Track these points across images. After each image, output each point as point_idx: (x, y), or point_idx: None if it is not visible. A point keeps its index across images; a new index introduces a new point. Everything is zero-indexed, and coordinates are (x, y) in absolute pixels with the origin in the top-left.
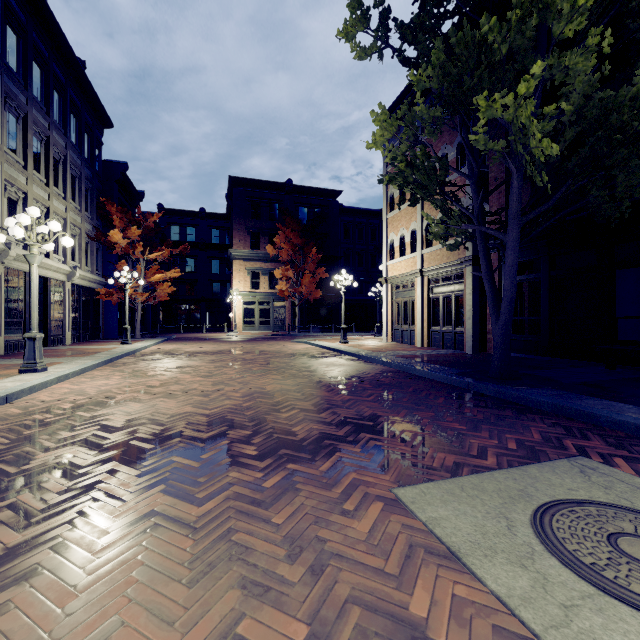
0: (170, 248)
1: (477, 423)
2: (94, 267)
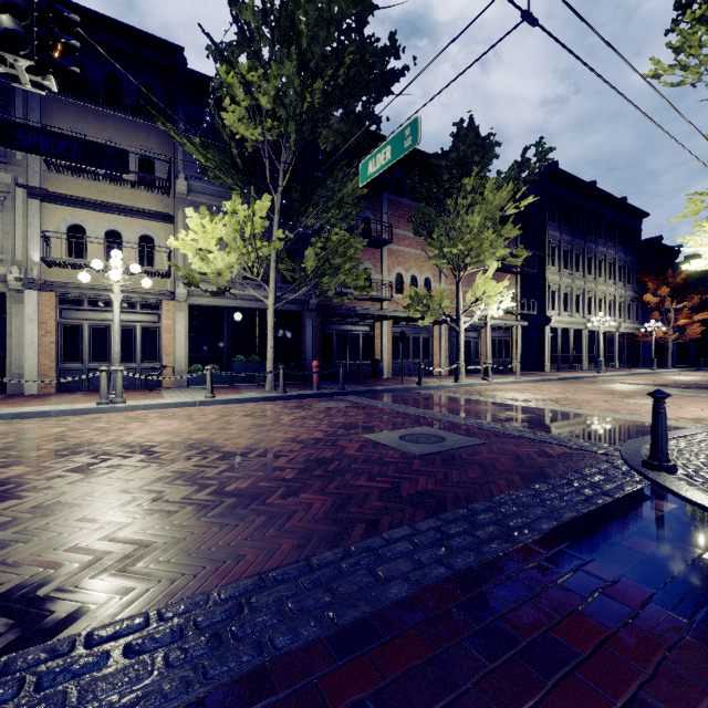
0: (700, 294)
1: None
2: (634, 319)
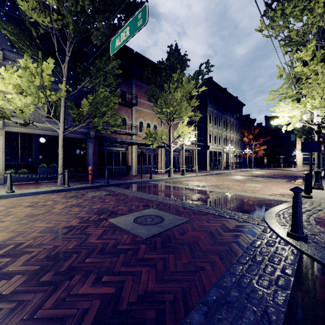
0: (263, 138)
1: (287, 178)
2: (240, 148)
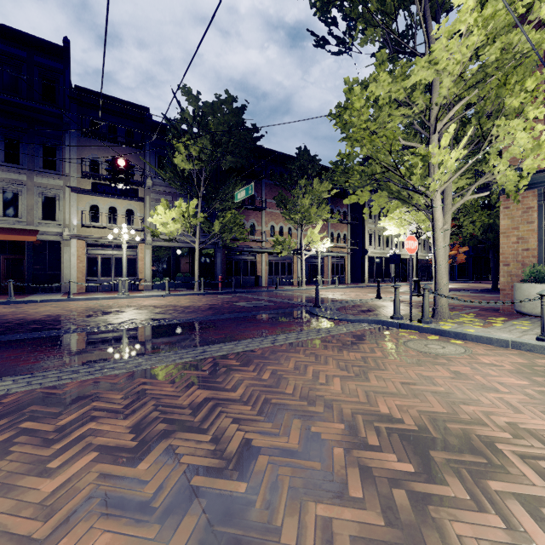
0: None
1: None
2: (428, 250)
